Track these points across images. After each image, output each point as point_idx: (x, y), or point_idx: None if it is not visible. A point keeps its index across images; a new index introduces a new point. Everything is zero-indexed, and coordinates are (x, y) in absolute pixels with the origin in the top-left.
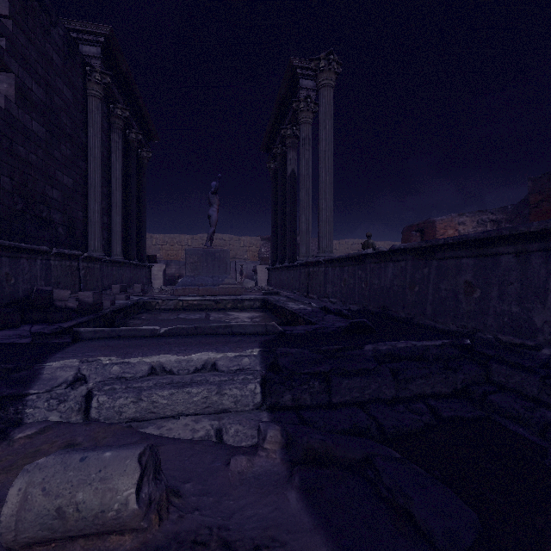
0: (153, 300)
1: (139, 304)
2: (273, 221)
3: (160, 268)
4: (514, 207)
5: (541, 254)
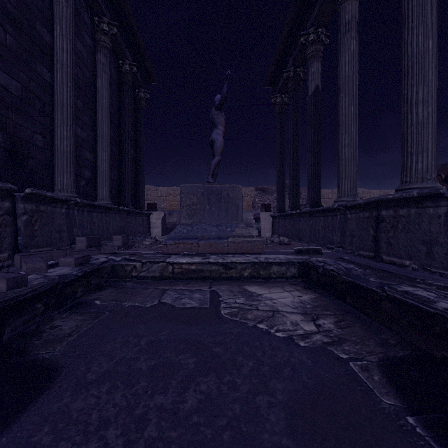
0: (128, 263)
1: (104, 270)
2: (279, 162)
3: (158, 216)
4: None
5: None
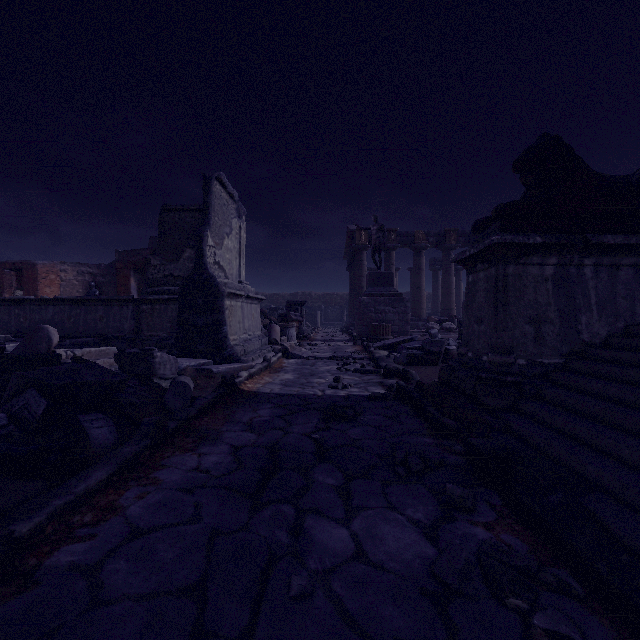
0: None
1: None
2: None
3: None
4: (106, 266)
5: (127, 306)
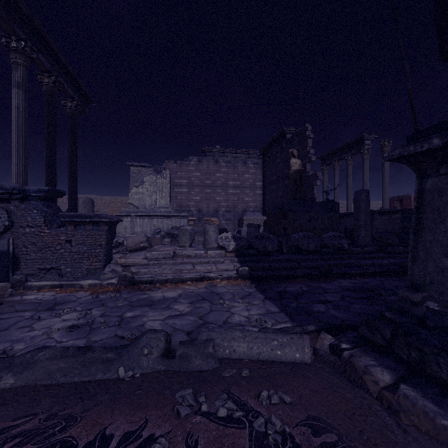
0: None
1: None
2: (325, 196)
3: None
4: None
5: None
